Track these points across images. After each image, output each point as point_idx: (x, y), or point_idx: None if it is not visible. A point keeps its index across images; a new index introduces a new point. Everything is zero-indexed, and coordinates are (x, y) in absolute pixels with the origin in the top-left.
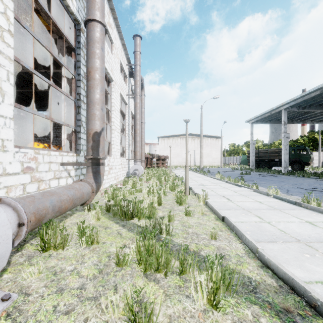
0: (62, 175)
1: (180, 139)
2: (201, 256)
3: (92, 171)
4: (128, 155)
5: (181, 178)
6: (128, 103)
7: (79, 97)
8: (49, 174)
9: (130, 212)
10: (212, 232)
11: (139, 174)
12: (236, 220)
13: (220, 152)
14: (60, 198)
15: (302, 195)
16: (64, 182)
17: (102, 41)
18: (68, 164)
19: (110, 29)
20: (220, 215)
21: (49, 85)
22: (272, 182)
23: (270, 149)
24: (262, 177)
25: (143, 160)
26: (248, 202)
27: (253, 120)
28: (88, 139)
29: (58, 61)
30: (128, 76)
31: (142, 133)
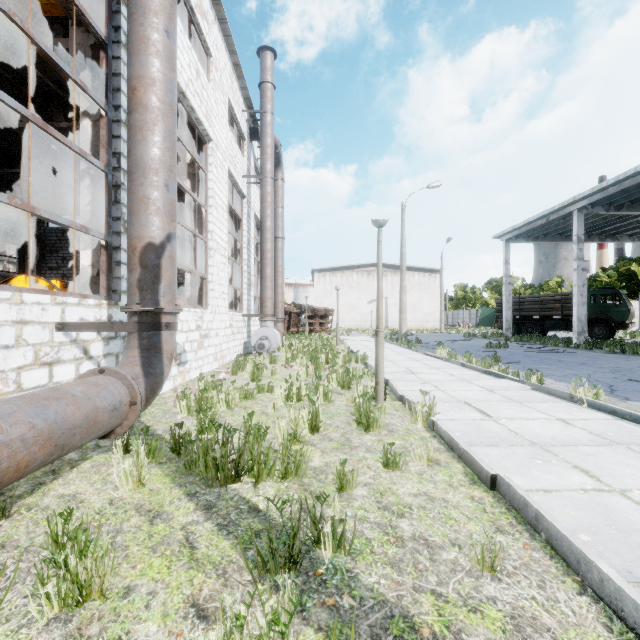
0: (64, 356)
1: (358, 274)
2: None
3: (140, 346)
4: (249, 307)
5: (363, 357)
6: (247, 194)
7: (118, 162)
8: (18, 354)
9: (232, 461)
10: (483, 547)
11: (270, 347)
12: (529, 485)
13: (438, 301)
14: None
15: None
16: (69, 373)
17: (166, 12)
18: (77, 326)
19: (203, 21)
20: (484, 469)
21: (24, 118)
22: (564, 366)
23: (543, 295)
24: (534, 354)
25: (280, 317)
26: (532, 420)
27: (508, 234)
28: (130, 263)
29: (55, 62)
30: (249, 137)
31: (277, 260)
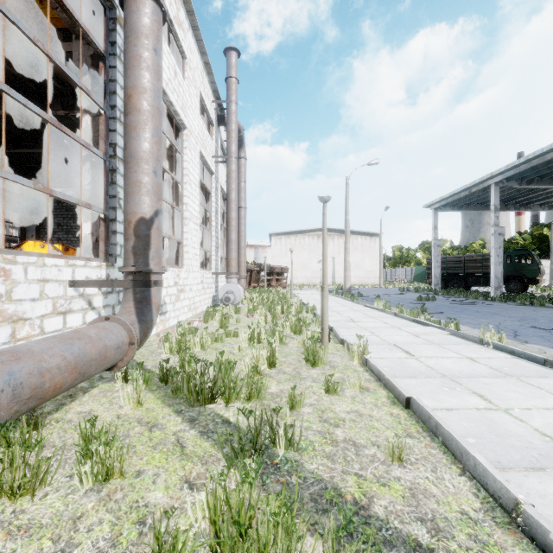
0: (74, 307)
1: (309, 237)
2: (375, 519)
3: (134, 299)
4: (216, 266)
5: (313, 308)
6: (215, 171)
7: (114, 151)
8: (41, 305)
9: (208, 387)
10: (393, 444)
11: (234, 300)
12: (436, 405)
13: (378, 261)
14: (41, 364)
15: (547, 343)
16: (78, 320)
17: (155, 35)
18: (85, 283)
19: (180, 30)
20: (401, 393)
21: (45, 120)
22: (480, 315)
23: (467, 255)
24: (457, 305)
25: (243, 274)
26: (446, 358)
27: (437, 204)
28: (126, 233)
29: (66, 74)
30: (216, 123)
31: (240, 226)
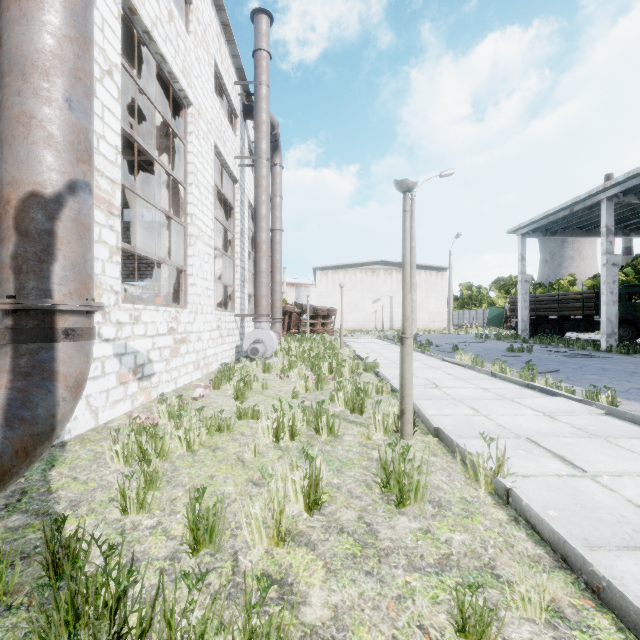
0: None
1: (362, 272)
2: None
3: (13, 369)
4: (242, 306)
5: (374, 365)
6: (240, 179)
7: None
8: None
9: None
10: None
11: (265, 352)
12: None
13: (445, 301)
14: None
15: None
16: None
17: None
18: None
19: None
20: None
21: None
22: (614, 376)
23: (562, 293)
24: (567, 359)
25: (278, 317)
26: None
27: (525, 228)
28: (1, 226)
29: None
30: (242, 115)
31: (275, 254)
